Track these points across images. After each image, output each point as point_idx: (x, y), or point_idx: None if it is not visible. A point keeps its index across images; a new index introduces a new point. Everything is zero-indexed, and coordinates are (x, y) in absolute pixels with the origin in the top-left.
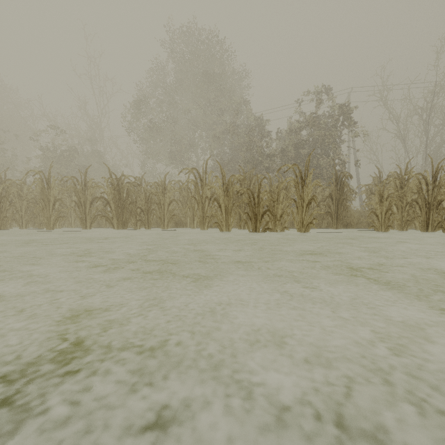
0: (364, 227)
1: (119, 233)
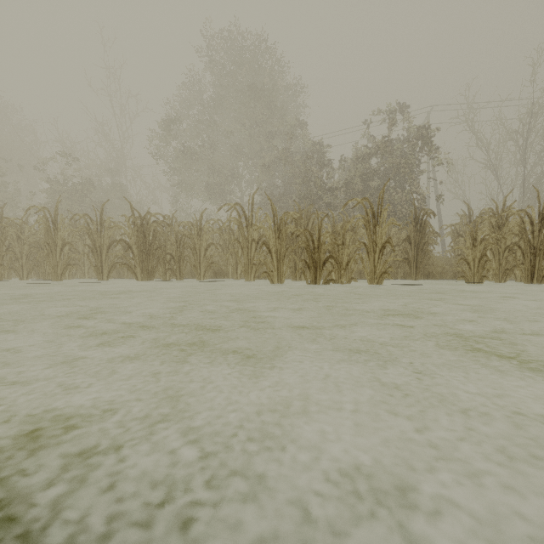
0: (450, 277)
1: (143, 286)
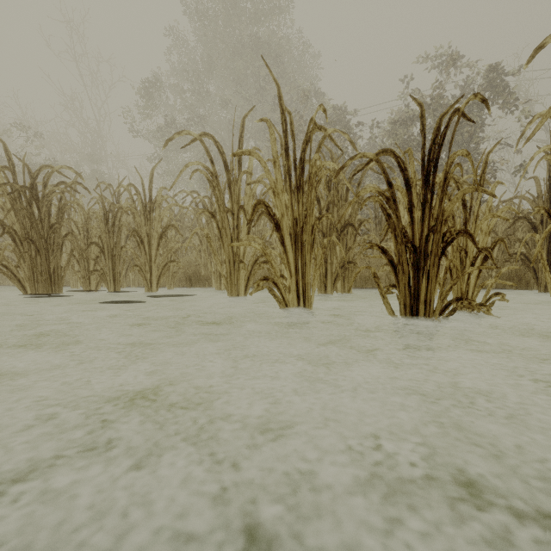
0: None
1: (39, 303)
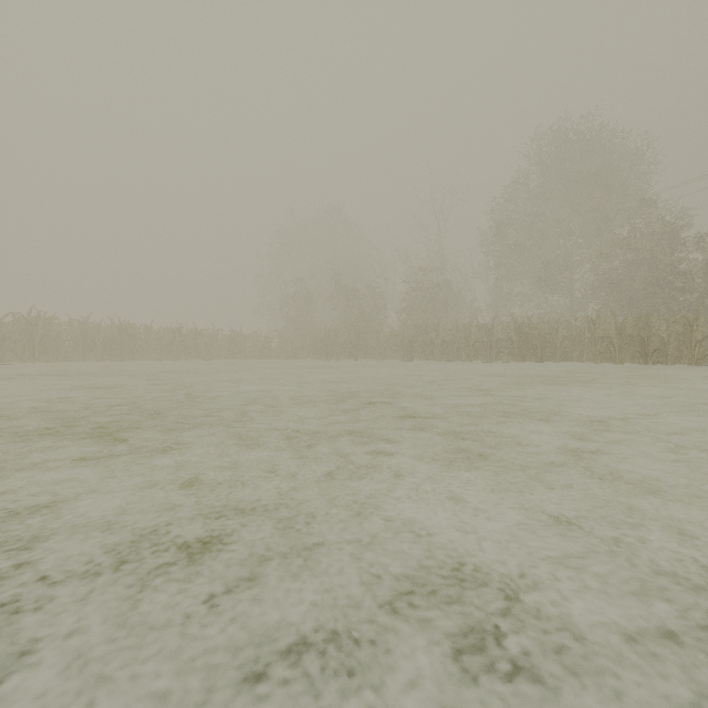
0: None
1: (519, 365)
